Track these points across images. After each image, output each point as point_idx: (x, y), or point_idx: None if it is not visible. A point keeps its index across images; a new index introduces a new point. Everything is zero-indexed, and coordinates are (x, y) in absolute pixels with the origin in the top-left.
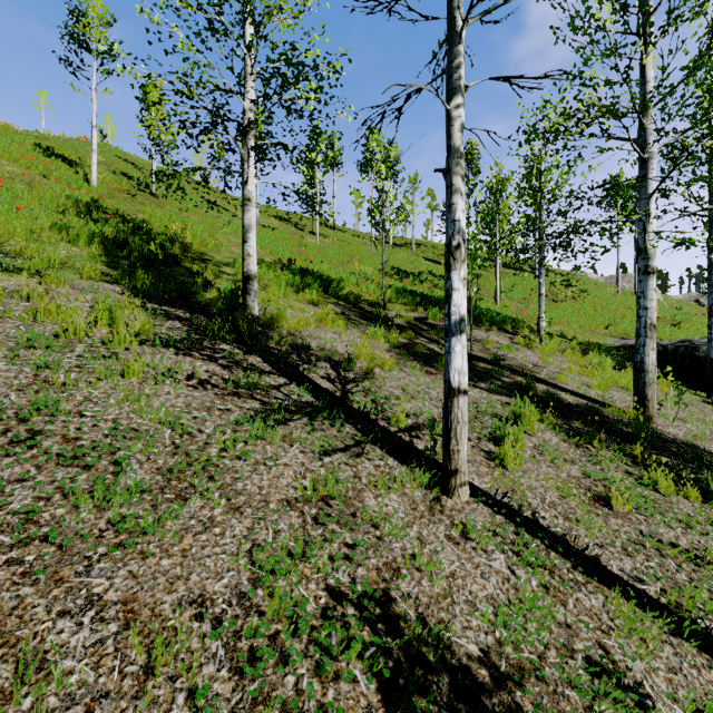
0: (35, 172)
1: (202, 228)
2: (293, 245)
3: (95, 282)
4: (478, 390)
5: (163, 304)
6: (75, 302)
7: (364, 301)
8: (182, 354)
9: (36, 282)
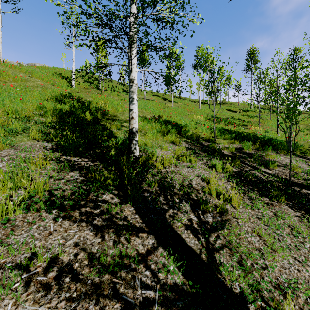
0: (49, 83)
1: (117, 103)
2: (161, 108)
3: (36, 141)
4: None
5: (74, 155)
6: None
7: (201, 138)
8: (61, 218)
9: None
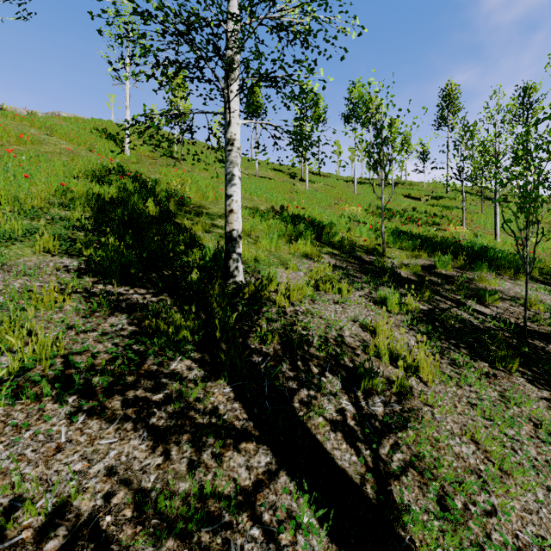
0: (84, 147)
1: (207, 183)
2: (285, 192)
3: (50, 256)
4: None
5: (121, 283)
6: None
7: (359, 247)
8: (84, 413)
9: None
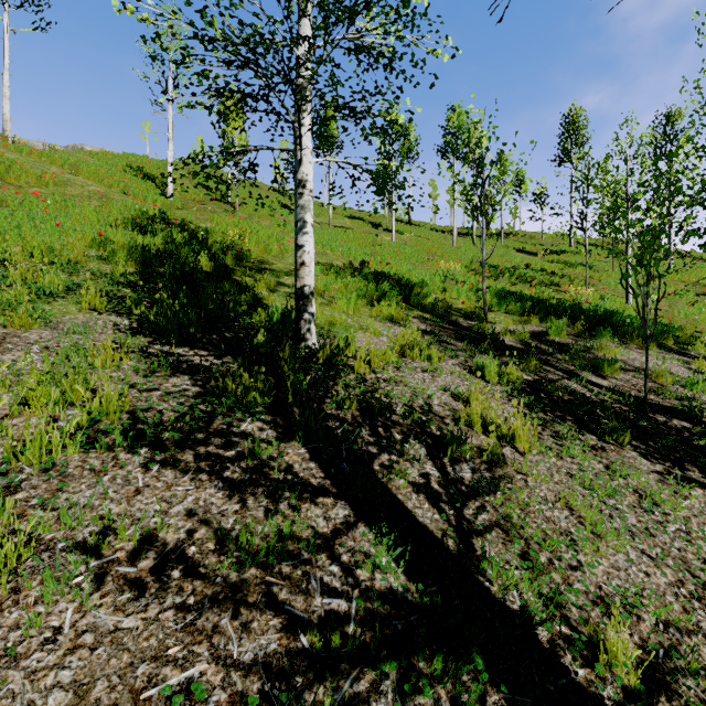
0: (116, 189)
1: (269, 233)
2: (366, 245)
3: (97, 314)
4: (700, 492)
5: (179, 344)
6: (4, 366)
7: (456, 311)
8: (158, 464)
9: (1, 323)
